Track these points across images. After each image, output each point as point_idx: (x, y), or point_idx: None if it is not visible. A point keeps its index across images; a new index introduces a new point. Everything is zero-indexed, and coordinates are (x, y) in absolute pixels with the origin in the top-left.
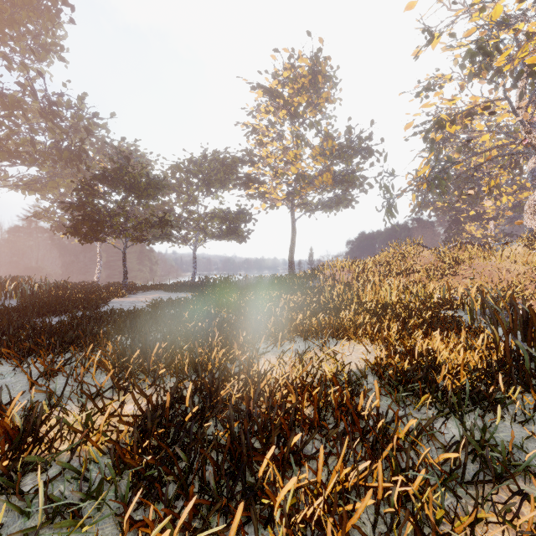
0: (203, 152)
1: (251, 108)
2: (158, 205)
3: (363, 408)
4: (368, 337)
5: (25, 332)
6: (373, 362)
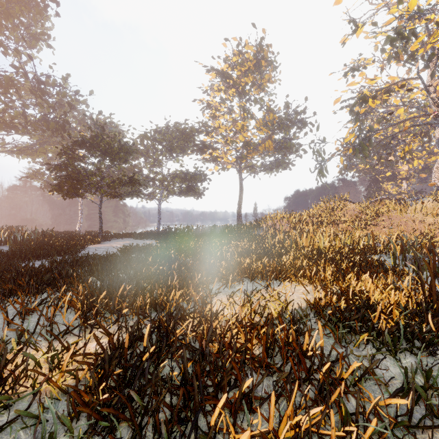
0: (167, 124)
1: (206, 87)
2: (129, 167)
3: (308, 347)
4: (307, 279)
5: (9, 275)
6: (313, 301)
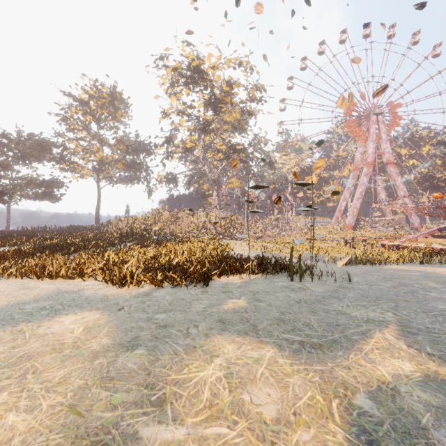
0: (18, 132)
1: (64, 106)
2: None
3: None
4: None
5: None
6: None
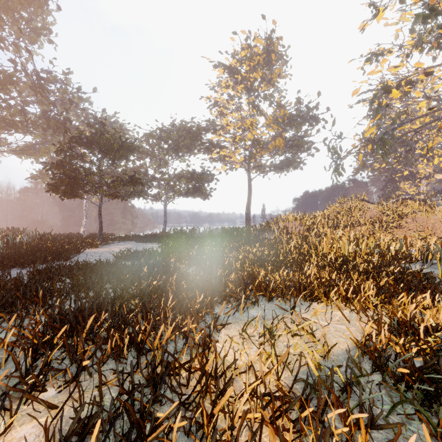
0: (173, 122)
1: (213, 84)
2: (134, 167)
3: None
4: (341, 299)
5: None
6: (363, 341)
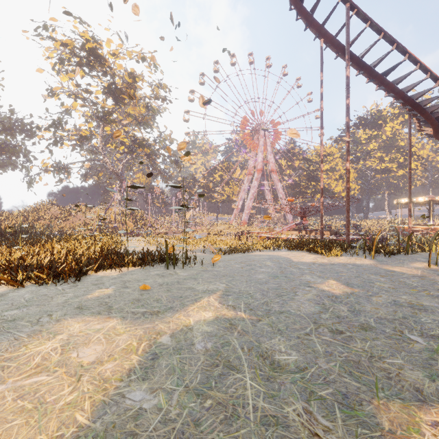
0: None
1: None
2: None
3: None
4: None
5: None
6: None
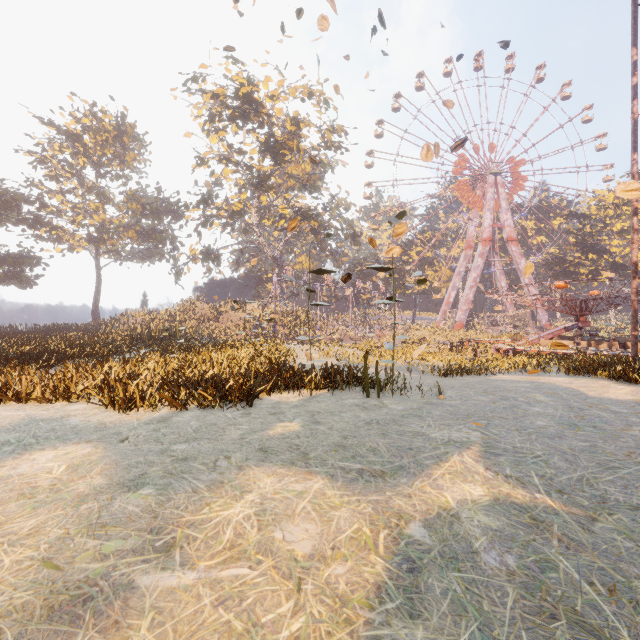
0: None
1: (41, 141)
2: None
3: None
4: None
5: None
6: None
